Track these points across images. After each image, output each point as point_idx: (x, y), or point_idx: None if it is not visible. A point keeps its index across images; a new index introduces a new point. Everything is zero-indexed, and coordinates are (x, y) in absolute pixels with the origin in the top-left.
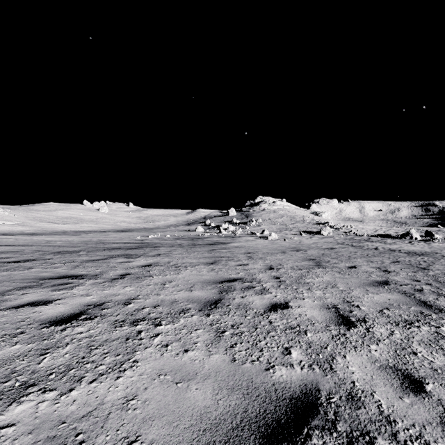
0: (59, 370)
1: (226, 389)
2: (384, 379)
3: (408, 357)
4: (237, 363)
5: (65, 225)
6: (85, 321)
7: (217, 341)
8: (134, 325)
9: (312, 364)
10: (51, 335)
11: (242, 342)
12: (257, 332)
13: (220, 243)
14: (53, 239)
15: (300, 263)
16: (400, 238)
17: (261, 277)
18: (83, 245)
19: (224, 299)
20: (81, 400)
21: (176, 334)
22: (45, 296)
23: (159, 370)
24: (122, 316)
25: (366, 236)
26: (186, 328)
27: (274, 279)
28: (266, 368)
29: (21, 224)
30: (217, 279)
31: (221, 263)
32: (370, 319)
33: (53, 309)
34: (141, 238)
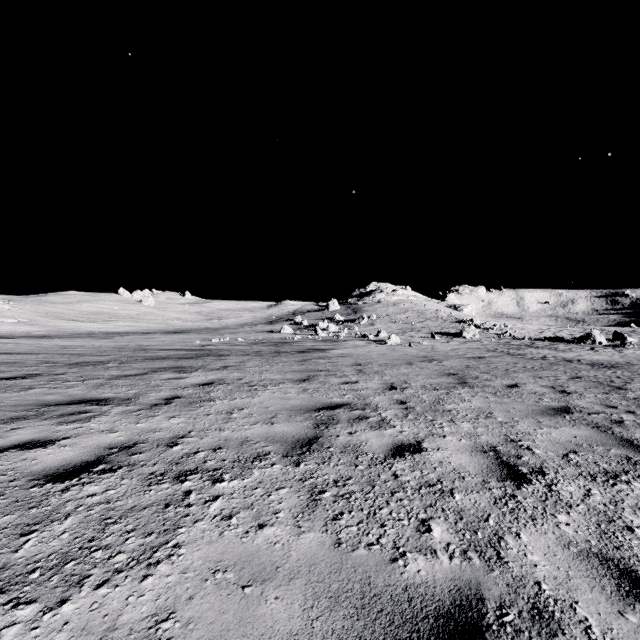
0: (48, 563)
1: (326, 599)
2: (588, 578)
3: (621, 535)
4: (344, 548)
5: (91, 324)
6: (102, 475)
7: (312, 508)
8: (180, 482)
9: (467, 550)
10: (44, 499)
11: (351, 510)
12: (375, 492)
13: (317, 350)
14: (71, 344)
15: (435, 380)
16: (577, 343)
17: (378, 401)
18: (114, 352)
19: (323, 437)
20: (77, 621)
21: (247, 496)
22: (45, 433)
23: (215, 562)
24: (161, 465)
25: (528, 340)
26: (263, 486)
27: (397, 405)
28: (392, 557)
29: (27, 322)
30: (311, 404)
31: (318, 379)
32: (551, 470)
33: (54, 455)
34: (201, 342)
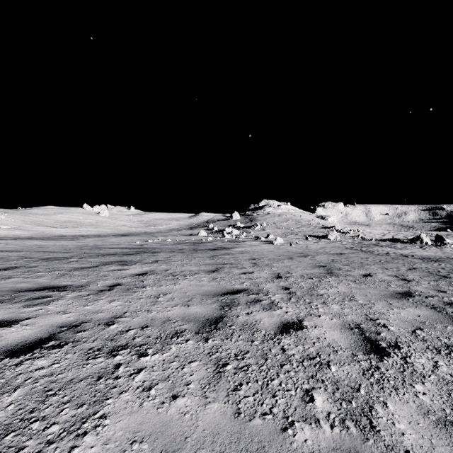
0: None
1: None
2: (449, 446)
3: None
4: (242, 418)
5: (63, 229)
6: (51, 350)
7: (217, 379)
8: (112, 356)
9: (345, 419)
10: None
11: (248, 381)
12: (267, 364)
13: (223, 248)
14: (46, 244)
15: (310, 271)
16: (409, 243)
17: (269, 287)
18: (76, 250)
19: (227, 316)
20: None
21: (165, 369)
22: (13, 314)
23: (133, 432)
24: (99, 341)
25: (375, 241)
26: (178, 360)
27: (283, 291)
28: (283, 426)
29: (17, 228)
30: (218, 290)
31: (224, 270)
32: (404, 344)
33: (16, 333)
34: (140, 242)
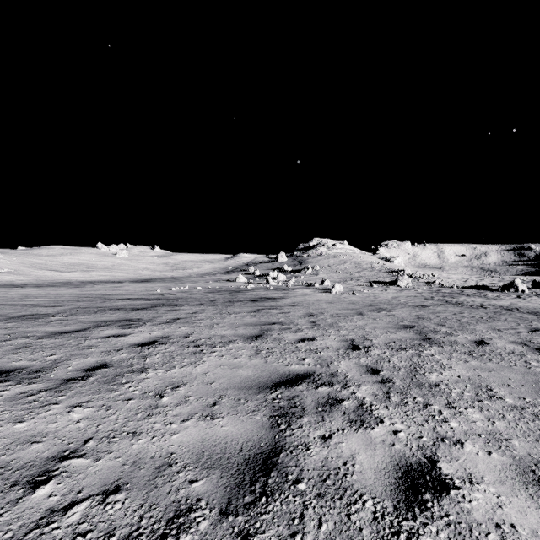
0: None
1: None
2: None
3: None
4: None
5: (70, 274)
6: None
7: None
8: None
9: None
10: None
11: None
12: None
13: (268, 299)
14: (36, 293)
15: (396, 335)
16: (501, 291)
17: (345, 369)
18: (70, 303)
19: (285, 449)
20: None
21: None
22: None
23: None
24: None
25: (456, 288)
26: None
27: (370, 376)
28: None
29: (13, 272)
30: (266, 376)
31: (271, 336)
32: None
33: None
34: (162, 291)
